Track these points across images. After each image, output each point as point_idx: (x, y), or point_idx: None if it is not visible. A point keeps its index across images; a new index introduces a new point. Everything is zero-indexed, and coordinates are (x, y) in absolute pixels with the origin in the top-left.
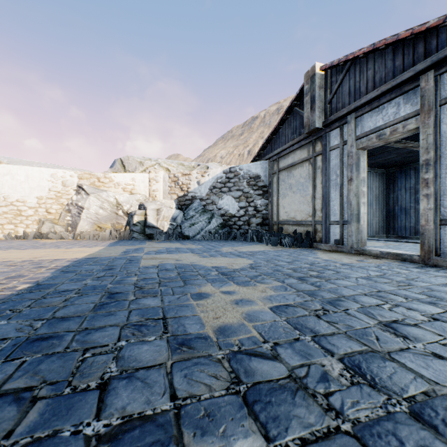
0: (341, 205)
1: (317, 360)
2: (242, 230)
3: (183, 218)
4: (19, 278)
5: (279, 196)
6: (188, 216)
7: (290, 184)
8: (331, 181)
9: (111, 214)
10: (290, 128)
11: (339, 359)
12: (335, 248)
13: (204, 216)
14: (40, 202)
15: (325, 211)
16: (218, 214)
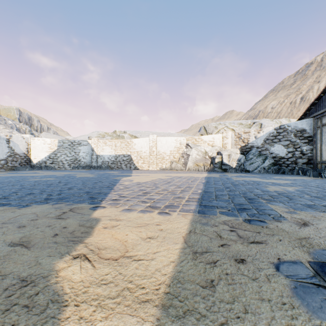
0: None
1: (303, 195)
2: (290, 167)
3: (244, 160)
4: (197, 180)
5: (322, 143)
6: (248, 158)
7: None
8: None
9: (202, 157)
10: None
11: (310, 196)
12: None
13: (259, 158)
14: (171, 153)
15: None
16: (270, 157)
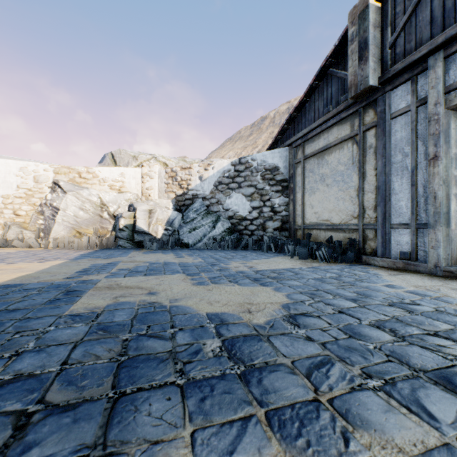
0: (415, 199)
1: None
2: (255, 236)
3: (181, 222)
4: None
5: (305, 192)
6: (188, 219)
7: (321, 175)
8: (393, 165)
9: (94, 216)
10: (321, 98)
11: None
12: (402, 266)
13: (207, 218)
14: (6, 202)
15: (383, 209)
16: (225, 217)
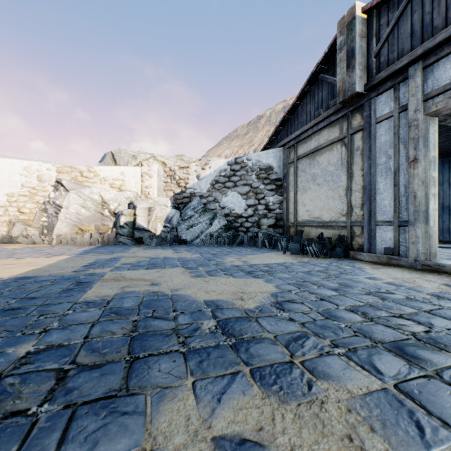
0: (397, 199)
1: None
2: (251, 233)
3: (179, 219)
4: None
5: (298, 191)
6: (186, 217)
7: (313, 175)
8: (378, 166)
9: (95, 214)
10: (313, 102)
11: None
12: (386, 260)
13: (204, 216)
14: (10, 200)
15: (369, 207)
16: (222, 214)
